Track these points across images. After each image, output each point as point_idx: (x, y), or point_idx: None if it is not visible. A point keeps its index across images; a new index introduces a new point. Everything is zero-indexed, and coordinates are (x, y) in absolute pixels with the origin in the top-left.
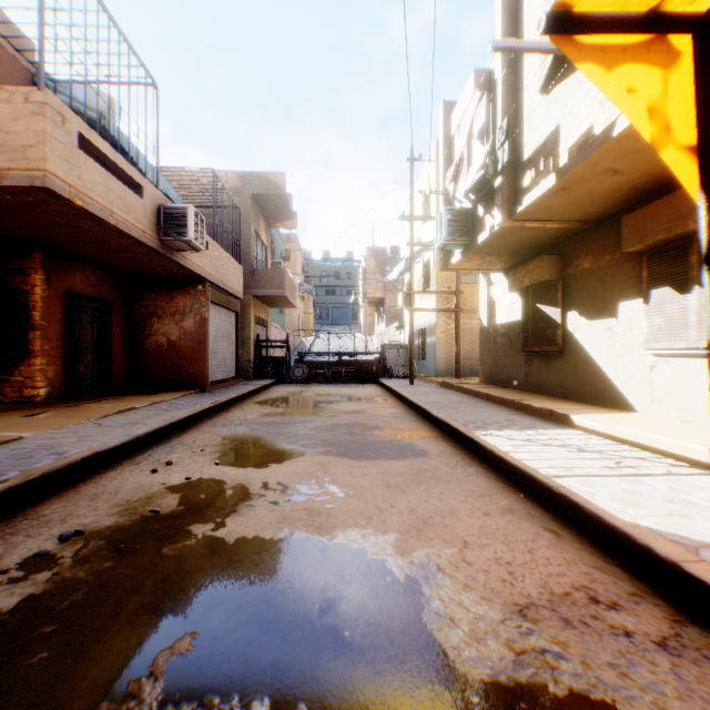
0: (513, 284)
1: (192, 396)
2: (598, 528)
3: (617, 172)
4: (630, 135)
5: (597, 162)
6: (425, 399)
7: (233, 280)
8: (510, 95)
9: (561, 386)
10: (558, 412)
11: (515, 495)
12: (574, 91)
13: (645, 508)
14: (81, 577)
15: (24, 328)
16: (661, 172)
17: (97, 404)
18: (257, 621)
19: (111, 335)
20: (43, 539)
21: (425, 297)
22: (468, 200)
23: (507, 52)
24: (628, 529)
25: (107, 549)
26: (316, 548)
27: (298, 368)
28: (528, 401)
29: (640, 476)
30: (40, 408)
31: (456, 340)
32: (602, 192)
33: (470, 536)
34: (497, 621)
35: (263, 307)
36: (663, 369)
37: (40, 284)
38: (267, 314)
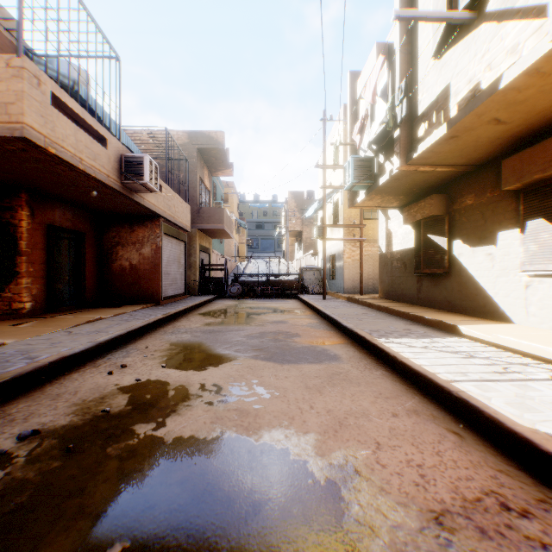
0: (407, 218)
1: (148, 309)
2: (498, 432)
3: (499, 122)
4: (514, 88)
5: (483, 113)
6: (336, 312)
7: (182, 216)
8: (407, 62)
9: (448, 301)
10: (447, 323)
11: (417, 397)
12: (463, 54)
13: (539, 413)
14: (30, 477)
15: (13, 254)
16: (537, 121)
17: (71, 315)
18: (186, 528)
19: (84, 260)
20: (4, 438)
21: (335, 230)
22: (371, 150)
23: (407, 21)
24: (529, 435)
25: (58, 448)
26: (244, 448)
27: (234, 286)
28: (421, 313)
29: (527, 381)
30: (25, 319)
31: (360, 263)
32: (485, 140)
33: (382, 437)
34: (415, 530)
35: (206, 238)
36: (537, 288)
37: (26, 219)
38: (210, 244)
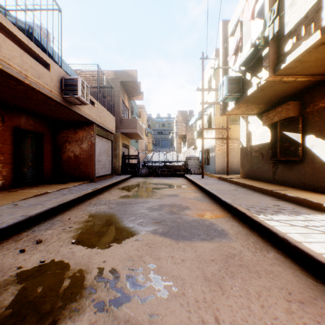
0: (265, 121)
1: (84, 184)
2: None
3: None
4: None
5: None
6: (213, 188)
7: (109, 123)
8: None
9: (301, 181)
10: (311, 201)
11: None
12: None
13: None
14: None
15: None
16: None
17: (28, 190)
18: None
19: (43, 152)
20: None
21: (209, 132)
22: (240, 71)
23: None
24: None
25: None
26: None
27: (143, 169)
28: (281, 191)
29: None
30: None
31: (226, 154)
32: None
33: None
34: None
35: (126, 139)
36: None
37: None
38: (129, 142)
